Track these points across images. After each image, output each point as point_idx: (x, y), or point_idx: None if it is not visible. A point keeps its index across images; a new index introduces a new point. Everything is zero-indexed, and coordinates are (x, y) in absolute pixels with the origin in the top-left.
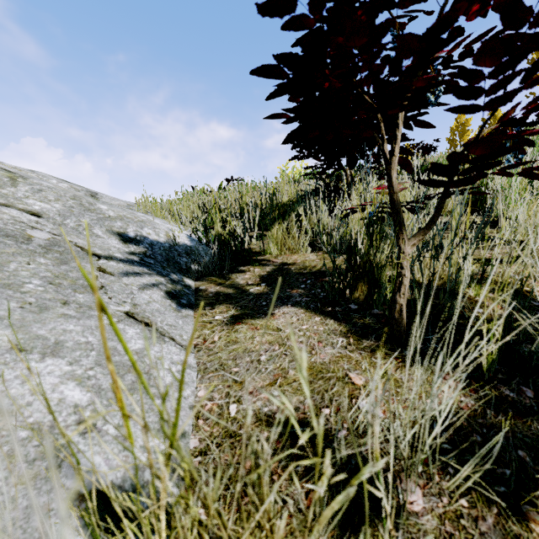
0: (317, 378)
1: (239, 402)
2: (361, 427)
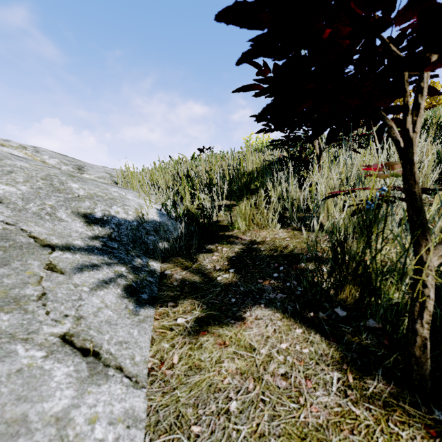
0: None
1: None
2: None
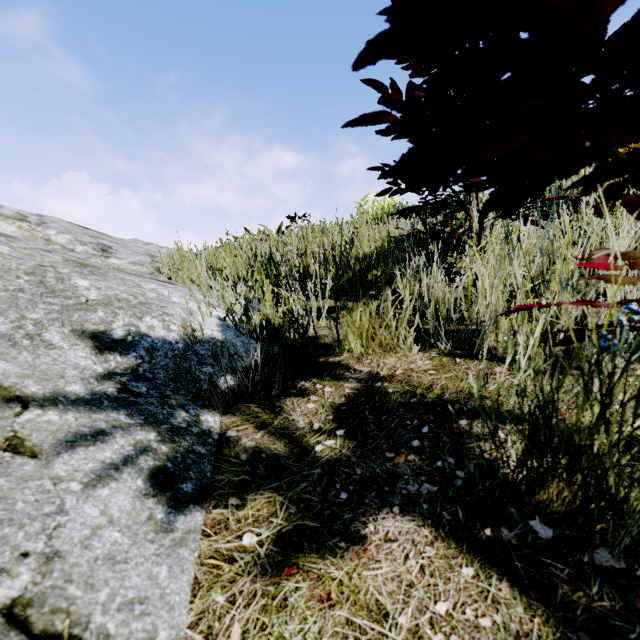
0: None
1: None
2: None
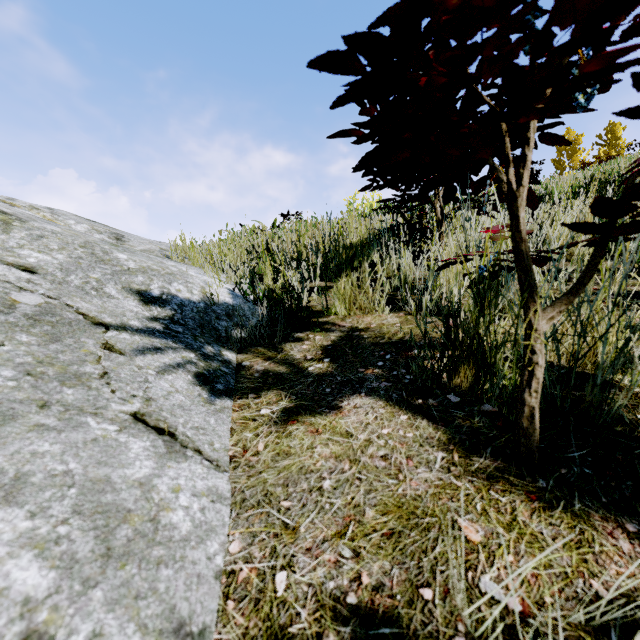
0: (410, 526)
1: (291, 569)
2: (490, 638)
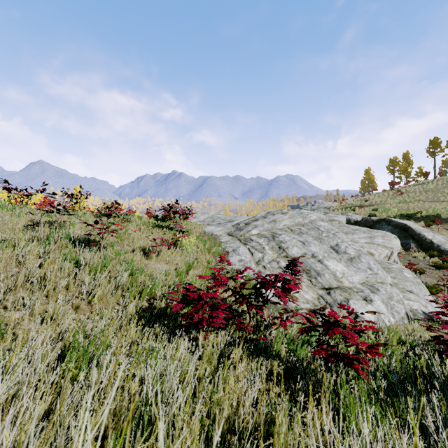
0: None
1: None
2: None
